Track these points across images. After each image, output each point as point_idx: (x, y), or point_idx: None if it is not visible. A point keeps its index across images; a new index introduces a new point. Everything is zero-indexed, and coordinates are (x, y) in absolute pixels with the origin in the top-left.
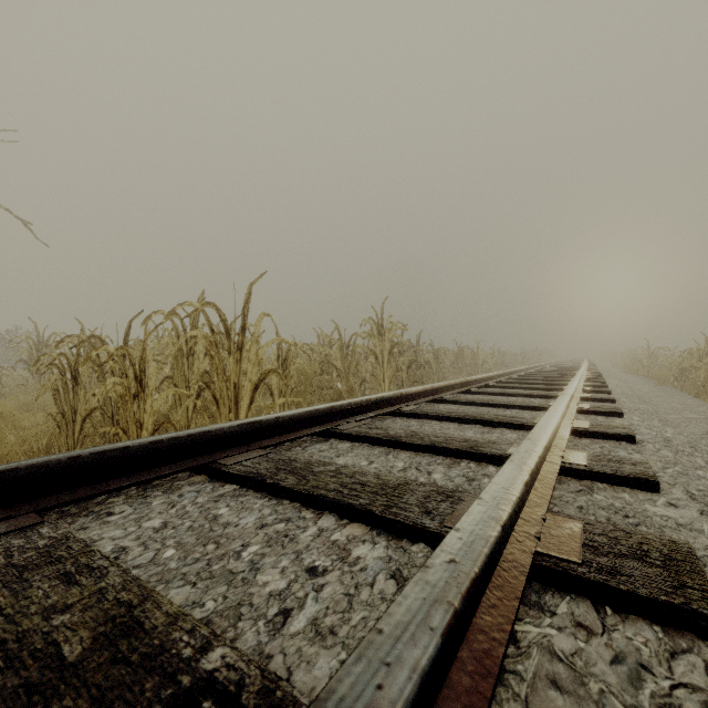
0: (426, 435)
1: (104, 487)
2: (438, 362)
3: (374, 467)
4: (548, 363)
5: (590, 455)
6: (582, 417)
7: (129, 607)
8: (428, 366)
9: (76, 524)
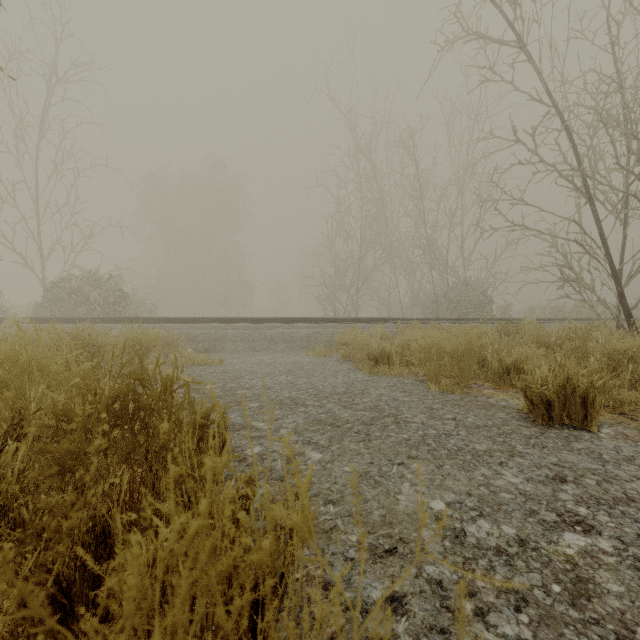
0: None
1: None
2: None
3: None
4: None
5: None
6: None
7: None
8: None
9: None
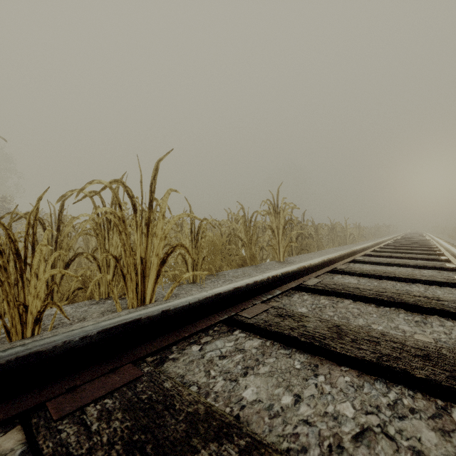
0: (357, 334)
1: None
2: (318, 234)
3: (303, 418)
4: (399, 235)
5: None
6: None
7: None
8: (310, 237)
9: None
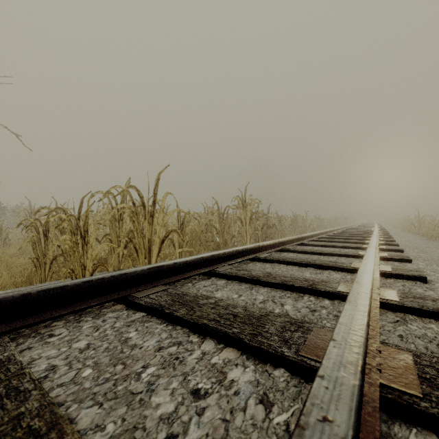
0: (277, 275)
1: (48, 315)
2: (281, 224)
3: (242, 299)
4: (351, 225)
5: (398, 292)
6: (383, 262)
7: (37, 437)
8: (274, 227)
9: (24, 345)
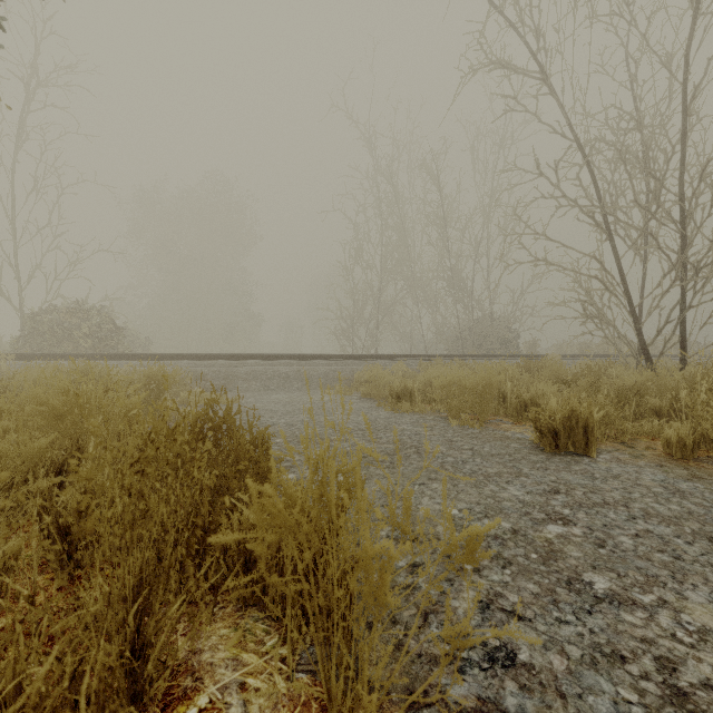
0: None
1: None
2: None
3: None
4: None
5: None
6: None
7: None
8: None
9: None
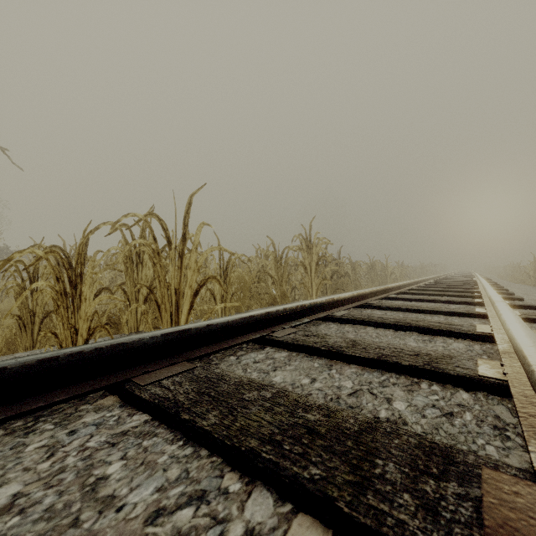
0: (368, 345)
1: None
2: (355, 273)
3: (317, 388)
4: (444, 274)
5: None
6: None
7: None
8: (347, 276)
9: None
